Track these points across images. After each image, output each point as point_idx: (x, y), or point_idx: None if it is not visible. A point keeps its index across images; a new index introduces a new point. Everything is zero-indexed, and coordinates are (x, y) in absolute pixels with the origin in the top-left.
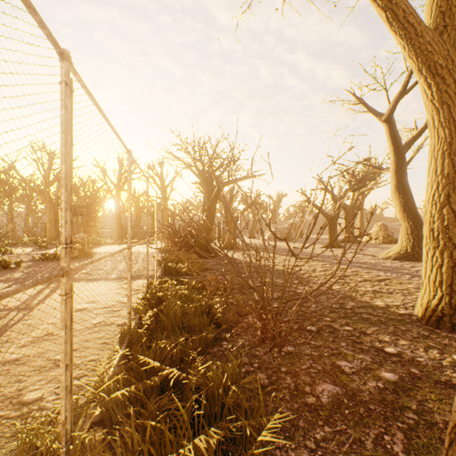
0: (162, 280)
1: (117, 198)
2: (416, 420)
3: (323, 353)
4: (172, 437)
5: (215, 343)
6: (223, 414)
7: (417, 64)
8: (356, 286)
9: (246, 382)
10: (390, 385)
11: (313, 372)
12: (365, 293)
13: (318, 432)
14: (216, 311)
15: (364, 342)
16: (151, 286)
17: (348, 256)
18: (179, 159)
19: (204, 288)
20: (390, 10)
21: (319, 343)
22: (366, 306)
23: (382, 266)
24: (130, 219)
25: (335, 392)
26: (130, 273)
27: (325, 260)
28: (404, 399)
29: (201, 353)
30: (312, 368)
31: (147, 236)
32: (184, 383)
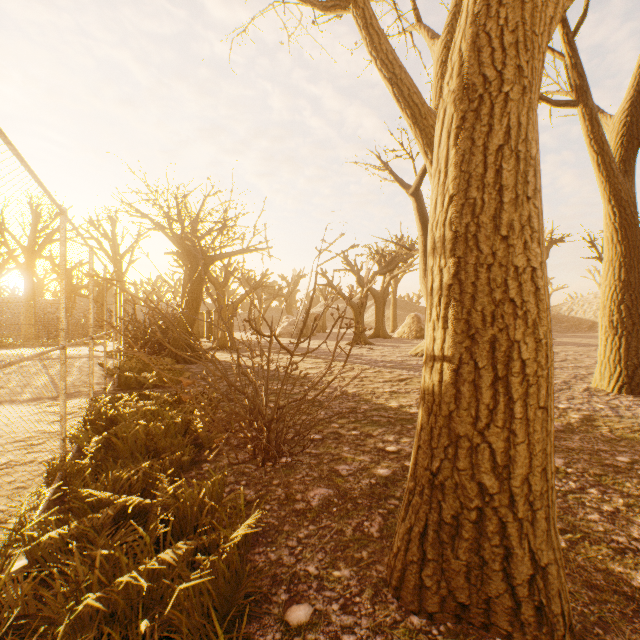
0: (116, 396)
1: (28, 270)
2: (396, 505)
3: (323, 460)
4: (131, 563)
5: (193, 466)
6: (197, 532)
7: (424, 146)
8: (375, 388)
9: (229, 499)
10: (382, 480)
11: (309, 480)
12: (383, 394)
13: (303, 532)
14: (195, 427)
15: (368, 444)
16: (97, 405)
17: (374, 355)
18: (145, 216)
19: (182, 401)
20: (396, 85)
21: (321, 451)
22: (380, 408)
23: (408, 364)
24: (64, 307)
25: (328, 494)
26: (65, 383)
27: (348, 360)
28: (391, 489)
29: (173, 480)
30: (308, 476)
31: (90, 332)
32: (148, 513)
